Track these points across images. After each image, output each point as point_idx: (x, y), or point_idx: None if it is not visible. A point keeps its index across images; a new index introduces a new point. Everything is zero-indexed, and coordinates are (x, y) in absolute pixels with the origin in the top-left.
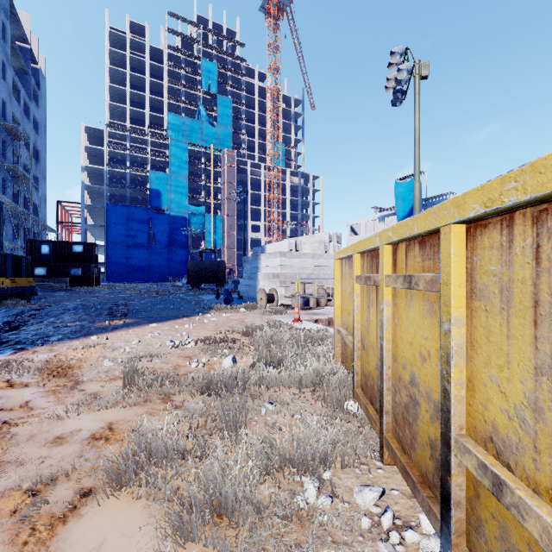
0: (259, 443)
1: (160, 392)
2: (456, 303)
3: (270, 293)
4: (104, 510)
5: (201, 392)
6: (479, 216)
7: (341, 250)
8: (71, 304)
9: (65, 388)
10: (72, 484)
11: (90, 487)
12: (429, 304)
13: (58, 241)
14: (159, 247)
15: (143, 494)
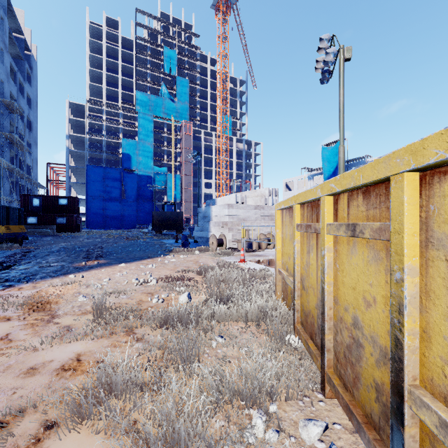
0: (210, 377)
1: (124, 326)
2: (410, 252)
3: (220, 238)
4: (65, 443)
5: (159, 326)
6: (441, 162)
7: (283, 201)
8: (55, 247)
9: (42, 321)
10: (38, 415)
11: (54, 419)
12: (374, 252)
13: (46, 196)
14: (130, 200)
15: (103, 427)
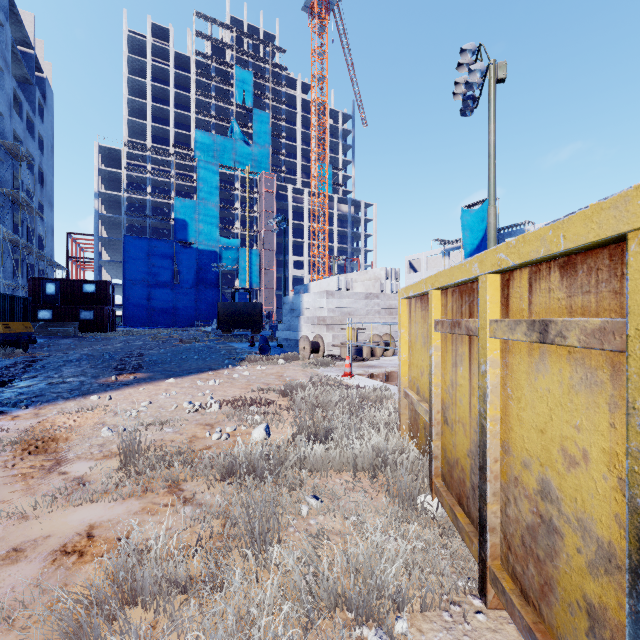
0: (297, 571)
1: (166, 478)
2: None
3: (315, 341)
4: None
5: (220, 480)
6: None
7: (411, 286)
8: (74, 354)
9: (41, 471)
10: (13, 636)
11: None
12: (584, 371)
13: (66, 280)
14: (186, 286)
15: None
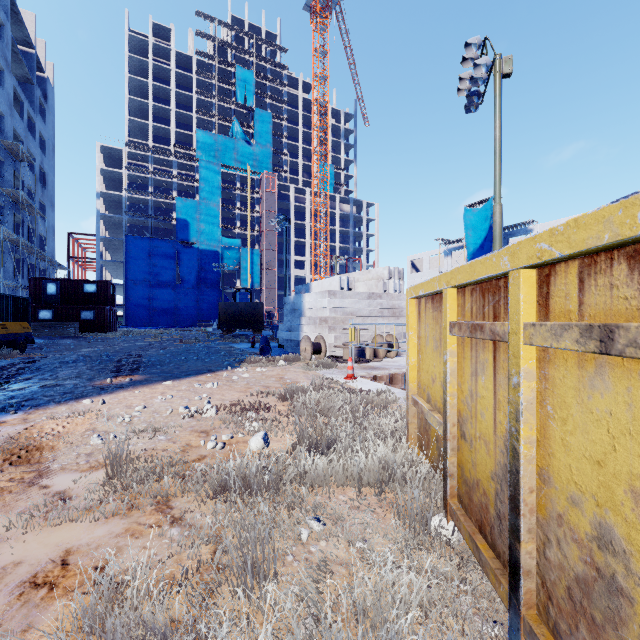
0: (295, 617)
1: (154, 494)
2: None
3: (316, 342)
4: None
5: (212, 498)
6: None
7: (421, 284)
8: (70, 355)
9: (20, 484)
10: None
11: None
12: None
13: (66, 280)
14: (187, 286)
15: None
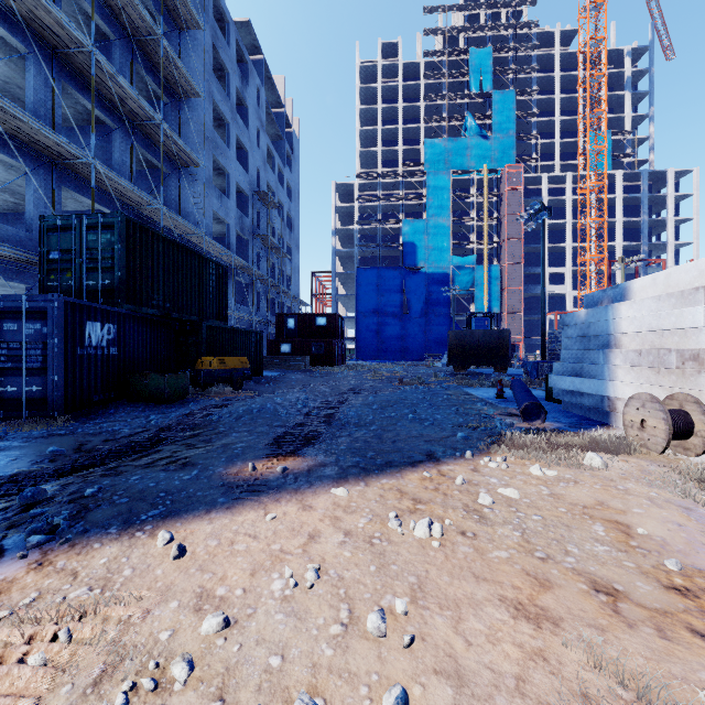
0: None
1: None
2: None
3: (673, 409)
4: None
5: None
6: None
7: None
8: (260, 400)
9: None
10: None
11: None
12: None
13: (302, 314)
14: (414, 315)
15: None
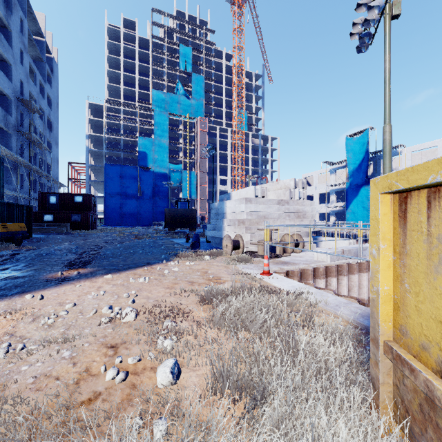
0: None
1: None
2: None
3: (235, 240)
4: None
5: None
6: None
7: (440, 161)
8: (46, 248)
9: None
10: None
11: None
12: None
13: (63, 193)
14: (146, 197)
15: None
